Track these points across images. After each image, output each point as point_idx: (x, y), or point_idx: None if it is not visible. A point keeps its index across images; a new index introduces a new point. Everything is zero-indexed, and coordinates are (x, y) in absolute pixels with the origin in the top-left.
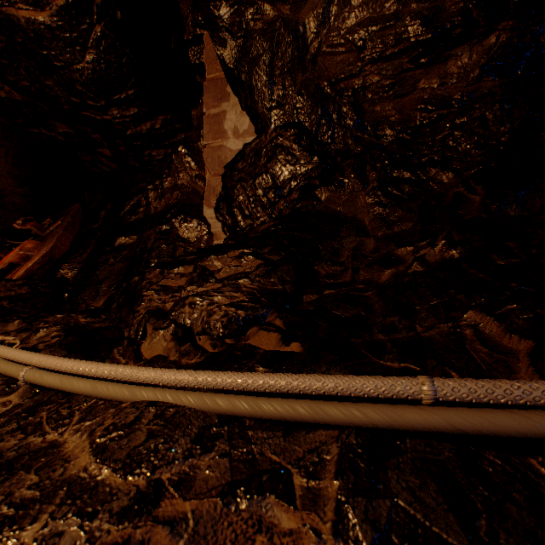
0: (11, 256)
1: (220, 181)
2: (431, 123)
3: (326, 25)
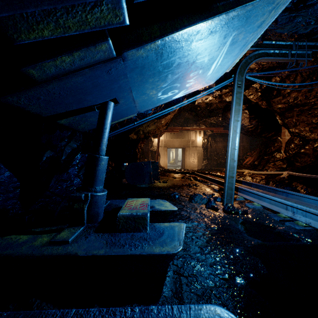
0: (247, 160)
1: (284, 145)
2: None
3: (298, 119)
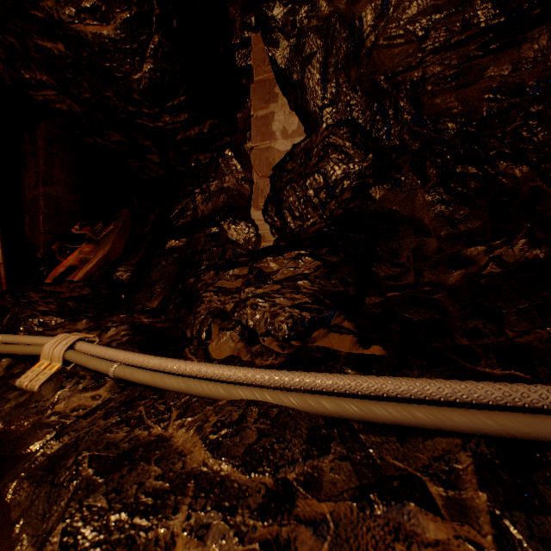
0: (71, 259)
1: (268, 183)
2: (500, 114)
3: (384, 16)
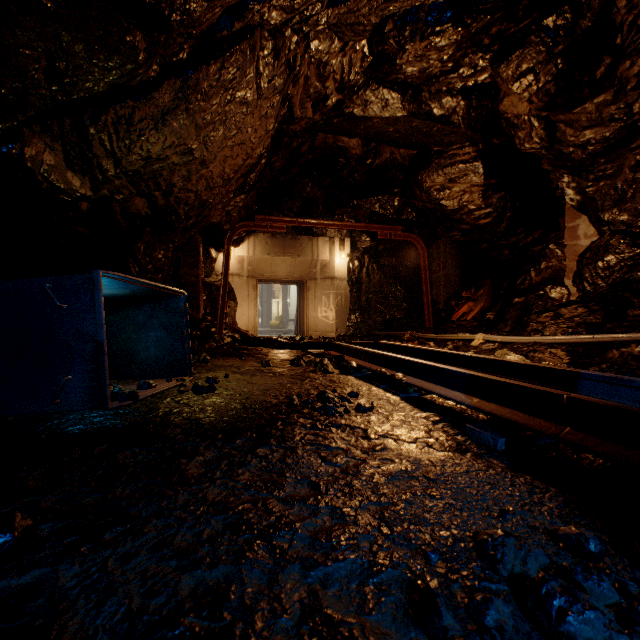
0: (464, 310)
1: (575, 264)
2: None
3: (635, 181)
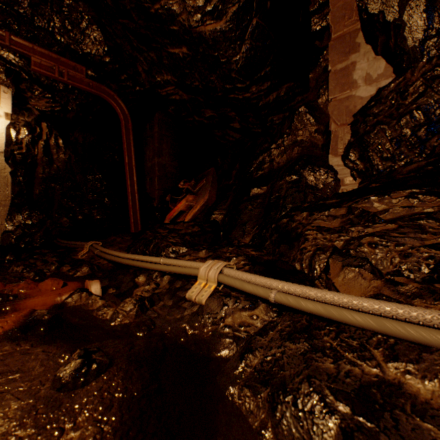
0: (181, 206)
1: (349, 130)
2: None
3: None
